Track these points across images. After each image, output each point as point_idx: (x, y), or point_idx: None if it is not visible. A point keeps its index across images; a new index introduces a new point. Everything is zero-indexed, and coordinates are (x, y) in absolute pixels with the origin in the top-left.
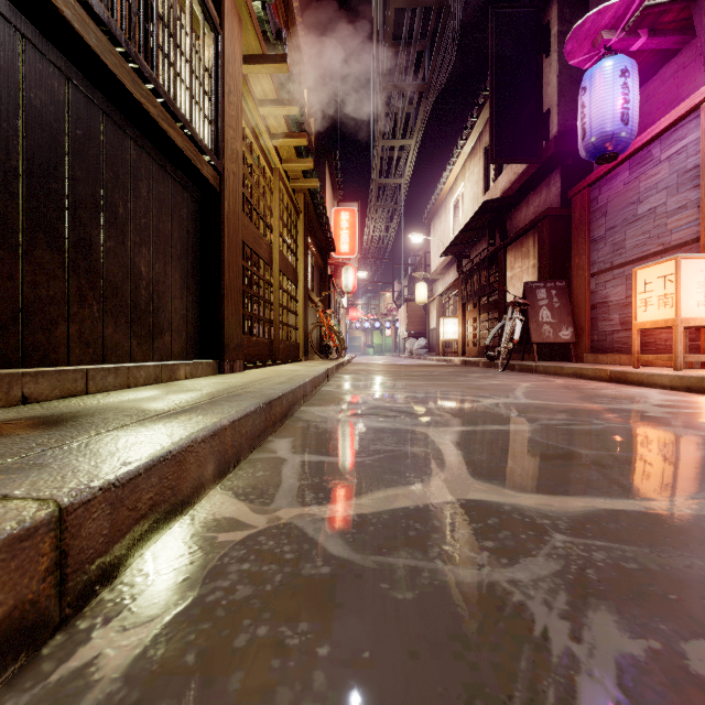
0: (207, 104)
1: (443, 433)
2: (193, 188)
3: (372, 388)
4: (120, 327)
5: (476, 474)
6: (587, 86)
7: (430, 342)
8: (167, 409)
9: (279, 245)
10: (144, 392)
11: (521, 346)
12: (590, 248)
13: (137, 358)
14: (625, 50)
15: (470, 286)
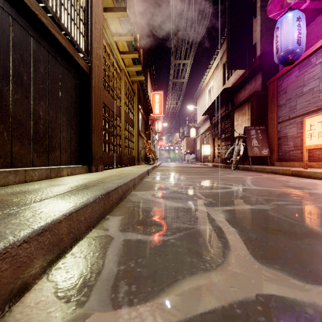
0: (82, 26)
1: (218, 212)
2: (74, 72)
3: (171, 179)
4: (24, 146)
5: (257, 255)
6: (279, 26)
7: (196, 156)
8: (25, 202)
9: (124, 107)
10: (31, 186)
11: (242, 158)
12: (278, 109)
13: (36, 164)
14: (297, 9)
15: (216, 129)
